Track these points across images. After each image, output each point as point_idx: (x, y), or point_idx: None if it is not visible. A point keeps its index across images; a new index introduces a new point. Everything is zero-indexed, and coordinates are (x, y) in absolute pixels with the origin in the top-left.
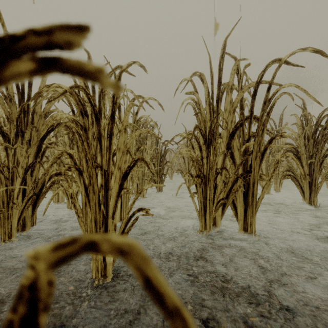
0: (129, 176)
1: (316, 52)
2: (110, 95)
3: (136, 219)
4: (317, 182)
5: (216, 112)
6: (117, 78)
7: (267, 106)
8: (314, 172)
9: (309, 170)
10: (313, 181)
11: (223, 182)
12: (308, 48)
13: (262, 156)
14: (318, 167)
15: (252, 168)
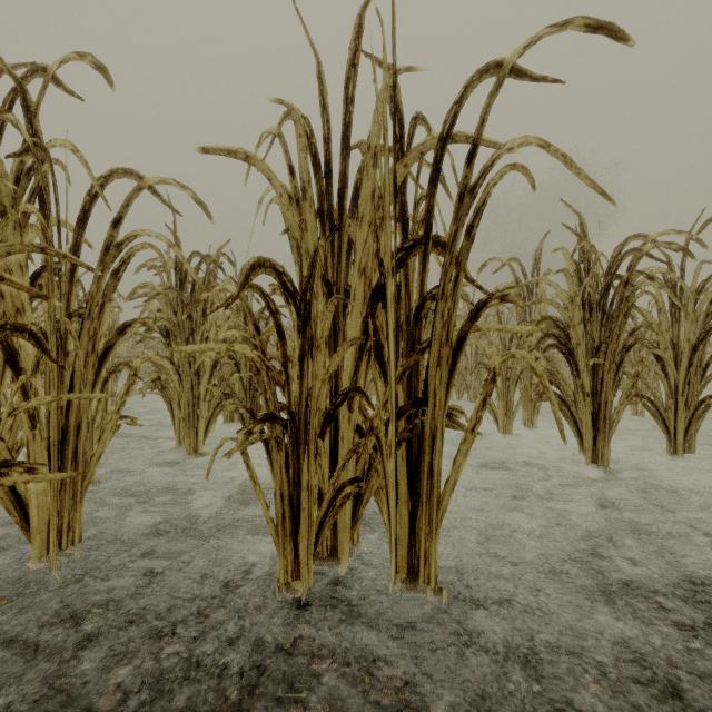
0: (87, 411)
1: (598, 30)
2: None
3: None
4: (610, 411)
5: (337, 225)
6: None
7: (468, 209)
8: (604, 388)
9: (592, 383)
10: (601, 409)
11: (357, 429)
12: (573, 19)
13: (454, 356)
14: (612, 375)
15: (429, 392)
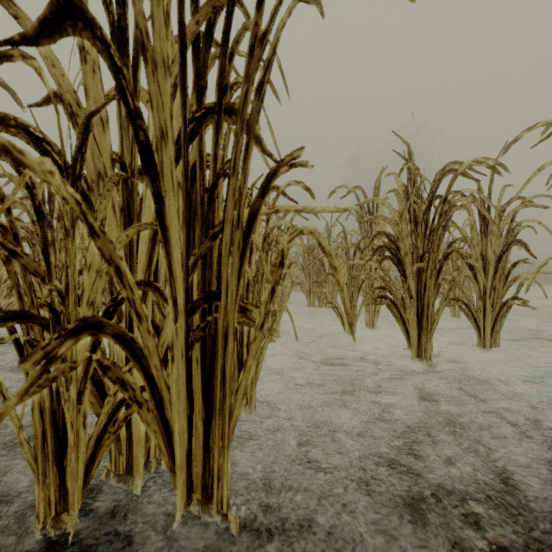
0: None
1: None
2: None
3: None
4: (431, 312)
5: None
6: None
7: (258, 62)
8: (427, 292)
9: (417, 287)
10: (424, 310)
11: (155, 329)
12: None
13: (244, 240)
14: (433, 280)
15: (222, 283)
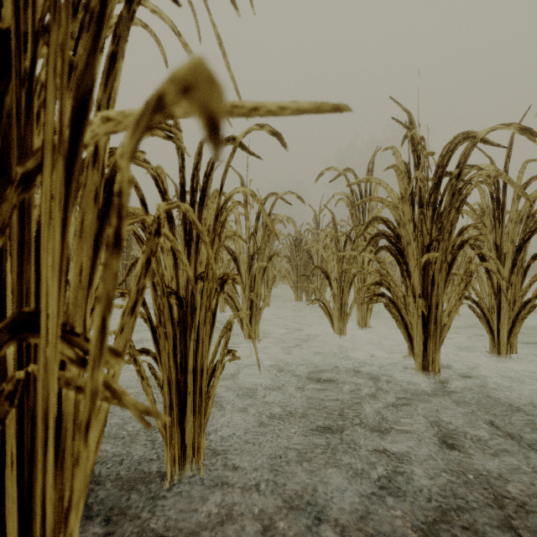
0: None
1: None
2: None
3: None
4: (441, 314)
5: None
6: None
7: None
8: (435, 289)
9: (423, 284)
10: (432, 311)
11: None
12: None
13: (65, 179)
14: (443, 275)
15: (41, 293)
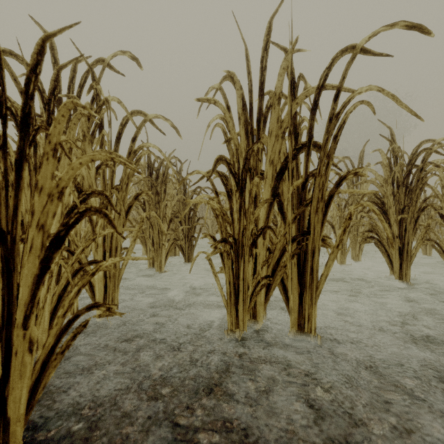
0: (120, 240)
1: (412, 28)
2: (93, 109)
3: (83, 324)
4: (410, 248)
5: (256, 137)
6: (36, 48)
7: (334, 126)
8: (407, 234)
9: (399, 231)
10: (405, 246)
11: (267, 249)
12: (398, 22)
13: (326, 207)
14: (412, 225)
15: (311, 227)
